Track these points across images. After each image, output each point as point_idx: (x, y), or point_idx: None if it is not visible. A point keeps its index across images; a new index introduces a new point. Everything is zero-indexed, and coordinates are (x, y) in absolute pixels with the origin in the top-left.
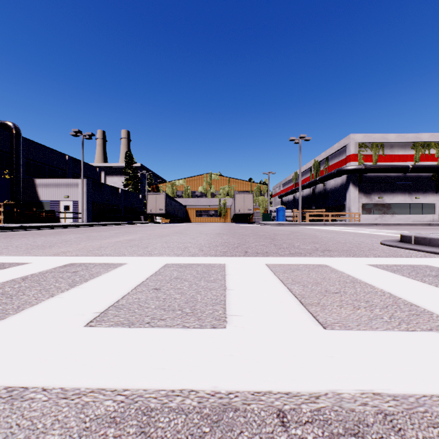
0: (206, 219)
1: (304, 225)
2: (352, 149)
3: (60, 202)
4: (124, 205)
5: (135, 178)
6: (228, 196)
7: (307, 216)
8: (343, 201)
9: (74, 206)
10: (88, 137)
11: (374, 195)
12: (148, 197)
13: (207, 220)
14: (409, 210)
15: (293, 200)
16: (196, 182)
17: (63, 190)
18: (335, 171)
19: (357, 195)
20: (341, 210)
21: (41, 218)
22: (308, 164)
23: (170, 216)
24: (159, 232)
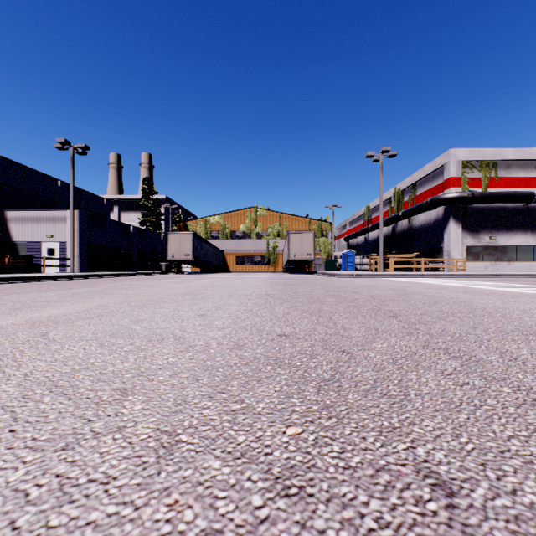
0: (249, 267)
1: (392, 276)
2: (454, 170)
3: (42, 243)
4: (138, 248)
5: (156, 213)
6: (279, 237)
7: (391, 263)
8: (438, 242)
9: (61, 249)
10: (80, 151)
11: (484, 234)
12: (169, 238)
13: (251, 269)
14: (532, 256)
15: (365, 243)
16: (237, 219)
17: (45, 226)
18: (429, 200)
19: (460, 235)
20: (435, 255)
21: (2, 266)
22: (385, 195)
23: (200, 263)
24: (156, 293)
